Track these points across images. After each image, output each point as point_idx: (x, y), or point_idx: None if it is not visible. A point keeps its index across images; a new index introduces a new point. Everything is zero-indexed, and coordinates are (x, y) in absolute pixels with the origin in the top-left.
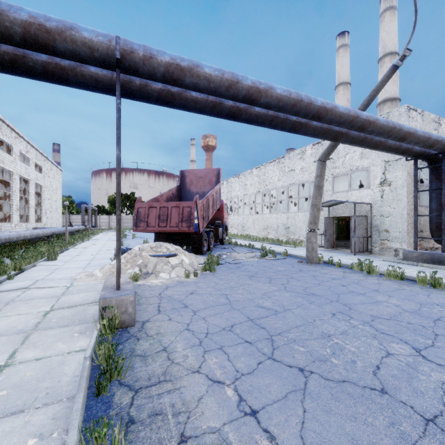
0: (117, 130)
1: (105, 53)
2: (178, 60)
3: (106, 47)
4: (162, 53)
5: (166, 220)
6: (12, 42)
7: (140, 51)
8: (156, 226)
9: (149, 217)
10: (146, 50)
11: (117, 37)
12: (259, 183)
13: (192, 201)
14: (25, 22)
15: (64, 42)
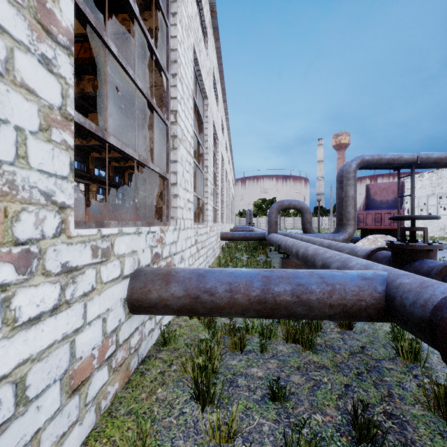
0: (413, 188)
1: (410, 161)
2: (440, 156)
3: (412, 159)
4: (433, 155)
5: (380, 222)
6: (379, 165)
7: (424, 157)
8: (372, 225)
9: (367, 220)
10: (426, 156)
11: (418, 156)
12: (433, 186)
13: (376, 207)
14: (388, 159)
15: (397, 161)
